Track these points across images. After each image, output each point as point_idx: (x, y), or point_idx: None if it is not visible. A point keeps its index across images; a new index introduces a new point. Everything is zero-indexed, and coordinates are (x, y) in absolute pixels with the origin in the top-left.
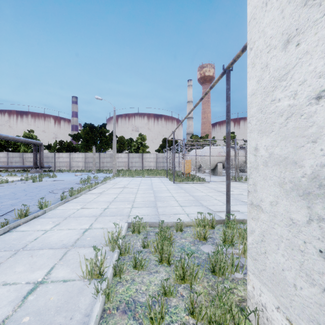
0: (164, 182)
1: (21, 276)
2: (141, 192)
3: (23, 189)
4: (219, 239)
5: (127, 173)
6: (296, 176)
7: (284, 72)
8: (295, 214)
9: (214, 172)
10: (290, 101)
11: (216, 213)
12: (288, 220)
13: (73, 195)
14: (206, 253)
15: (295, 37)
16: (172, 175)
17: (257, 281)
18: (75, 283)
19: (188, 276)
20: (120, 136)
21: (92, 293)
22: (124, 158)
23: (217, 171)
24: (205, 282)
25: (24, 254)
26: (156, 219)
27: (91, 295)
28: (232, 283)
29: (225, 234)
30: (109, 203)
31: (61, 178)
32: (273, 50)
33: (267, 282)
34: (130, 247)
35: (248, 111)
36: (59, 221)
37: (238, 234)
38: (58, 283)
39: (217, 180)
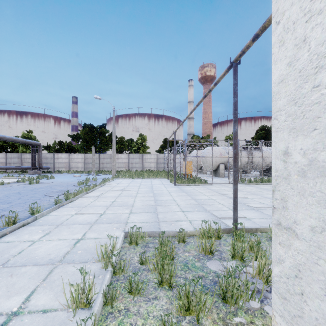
0: (164, 183)
1: None
2: (140, 195)
3: (17, 192)
4: (227, 252)
5: (127, 175)
6: None
7: None
8: None
9: (216, 173)
10: None
11: (221, 220)
12: None
13: (69, 199)
14: (213, 271)
15: None
16: (173, 176)
17: None
18: (57, 315)
19: (193, 306)
20: (120, 137)
21: None
22: (124, 159)
23: (219, 173)
24: (215, 313)
25: (3, 273)
26: (156, 227)
27: None
28: (247, 314)
29: (234, 248)
30: (106, 208)
31: (59, 179)
32: (316, 16)
33: None
34: (126, 262)
35: (272, 104)
36: (50, 230)
37: (249, 247)
38: (36, 315)
39: (219, 181)
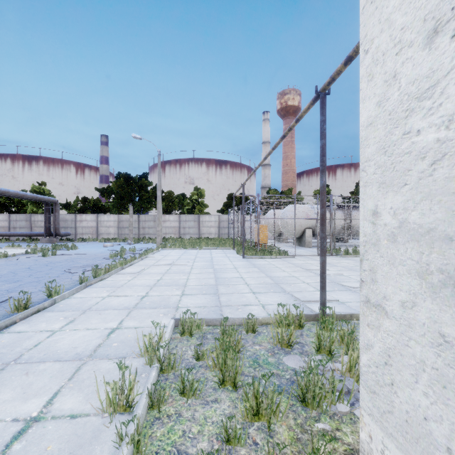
0: (229, 256)
1: (6, 408)
2: (196, 272)
3: (27, 267)
4: (311, 345)
5: (177, 244)
6: (451, 262)
7: (427, 84)
8: (450, 327)
9: (300, 242)
10: (440, 133)
11: (304, 304)
12: (435, 336)
13: (98, 276)
14: (291, 368)
15: (450, 22)
16: (241, 246)
17: (377, 428)
18: (89, 420)
19: (264, 410)
20: (167, 191)
21: (114, 438)
22: (174, 222)
23: (304, 241)
24: (291, 419)
25: (16, 370)
26: (216, 313)
27: (112, 441)
28: (333, 420)
29: (319, 339)
30: (149, 289)
31: (84, 250)
32: (407, 48)
33: (395, 433)
34: (177, 358)
35: (360, 152)
36: (74, 316)
37: (340, 338)
38: (62, 420)
39: (304, 253)
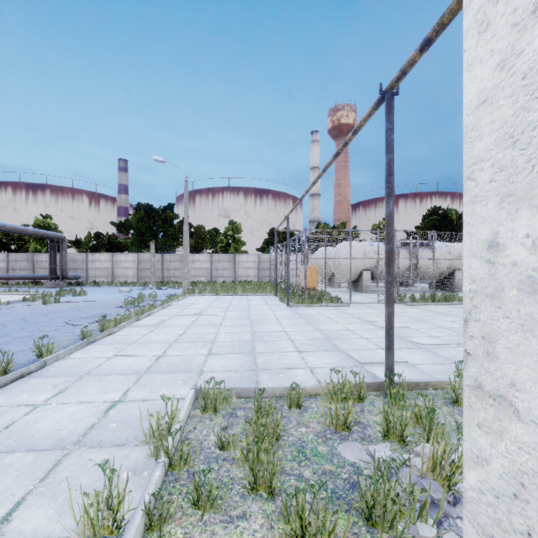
0: (270, 303)
1: None
2: (229, 324)
3: (21, 318)
4: (375, 427)
5: (208, 289)
6: None
7: None
8: None
9: (357, 286)
10: None
11: (364, 367)
12: None
13: (106, 330)
14: (350, 462)
15: None
16: (284, 291)
17: None
18: None
19: (312, 536)
20: (197, 226)
21: None
22: (204, 262)
23: (361, 285)
24: None
25: None
26: (251, 380)
27: None
28: None
29: (387, 420)
30: (168, 346)
31: (95, 297)
32: None
33: None
34: (195, 446)
35: (464, 149)
36: (67, 384)
37: (414, 418)
38: None
39: (361, 300)
